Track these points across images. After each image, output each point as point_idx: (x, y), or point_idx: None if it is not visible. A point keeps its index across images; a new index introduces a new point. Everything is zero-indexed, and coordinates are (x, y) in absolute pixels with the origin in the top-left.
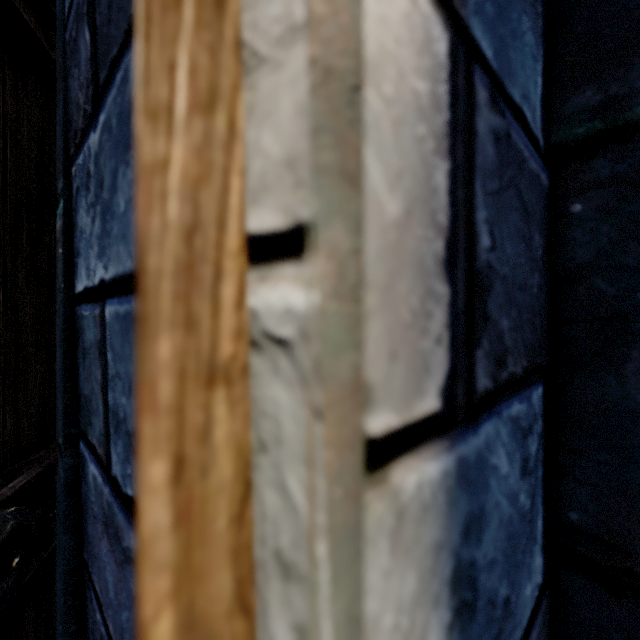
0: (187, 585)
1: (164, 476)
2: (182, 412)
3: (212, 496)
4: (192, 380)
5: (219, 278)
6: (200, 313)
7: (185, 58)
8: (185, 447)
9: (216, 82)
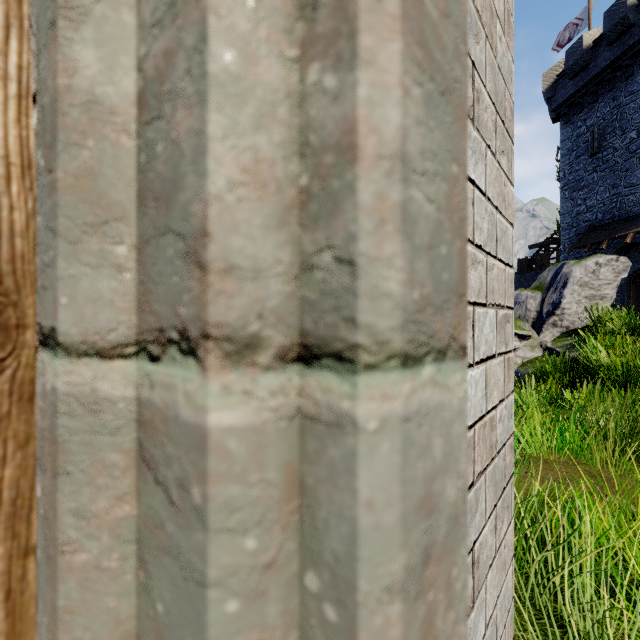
0: (13, 639)
1: (1, 599)
2: (10, 572)
3: (27, 601)
4: (16, 558)
5: (31, 511)
6: (20, 530)
7: (12, 433)
8: (12, 585)
9: (29, 432)
